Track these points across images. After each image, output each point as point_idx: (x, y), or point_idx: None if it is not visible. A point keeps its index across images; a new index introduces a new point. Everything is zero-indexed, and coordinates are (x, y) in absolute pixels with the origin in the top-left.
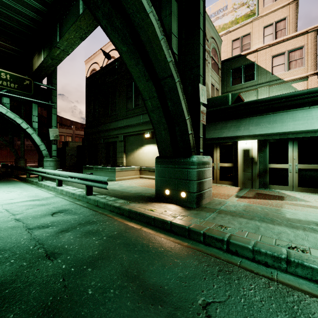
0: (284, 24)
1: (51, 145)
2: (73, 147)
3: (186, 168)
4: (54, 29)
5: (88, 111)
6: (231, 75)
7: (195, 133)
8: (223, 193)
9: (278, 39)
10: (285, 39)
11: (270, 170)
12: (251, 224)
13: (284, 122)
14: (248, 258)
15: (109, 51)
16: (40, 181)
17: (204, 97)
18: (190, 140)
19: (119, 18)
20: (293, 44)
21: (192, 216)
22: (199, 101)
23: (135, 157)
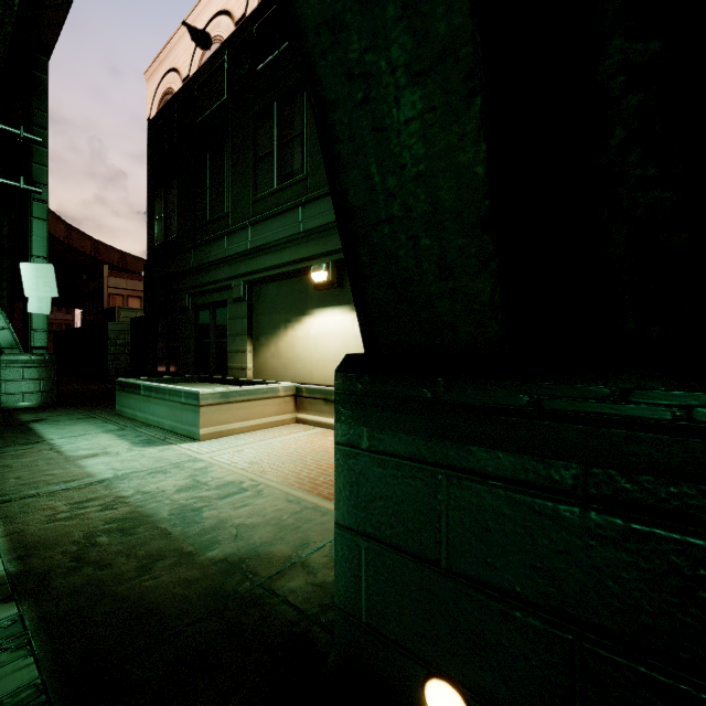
0: None
1: (30, 314)
2: (129, 324)
3: None
4: None
5: (154, 215)
6: None
7: None
8: None
9: None
10: None
11: None
12: None
13: None
14: None
15: (205, 23)
16: None
17: None
18: None
19: None
20: None
21: None
22: None
23: (283, 352)
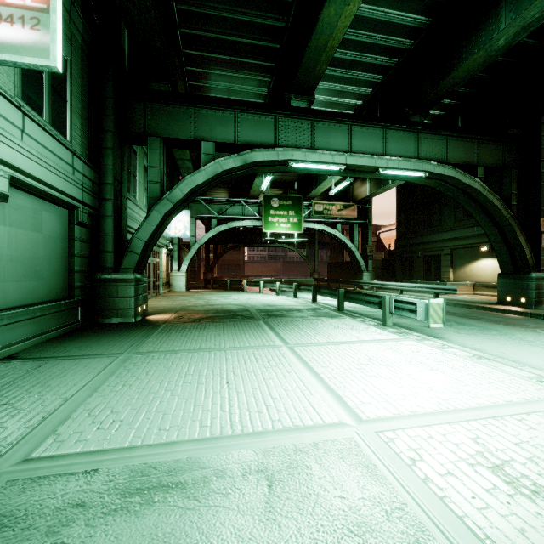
0: None
1: (368, 260)
2: (373, 260)
3: (525, 281)
4: None
5: (400, 221)
6: None
7: (534, 256)
8: None
9: None
10: None
11: None
12: None
13: None
14: None
15: None
16: (374, 292)
17: None
18: (528, 262)
19: (473, 201)
20: None
21: (526, 310)
22: (540, 231)
23: (467, 272)
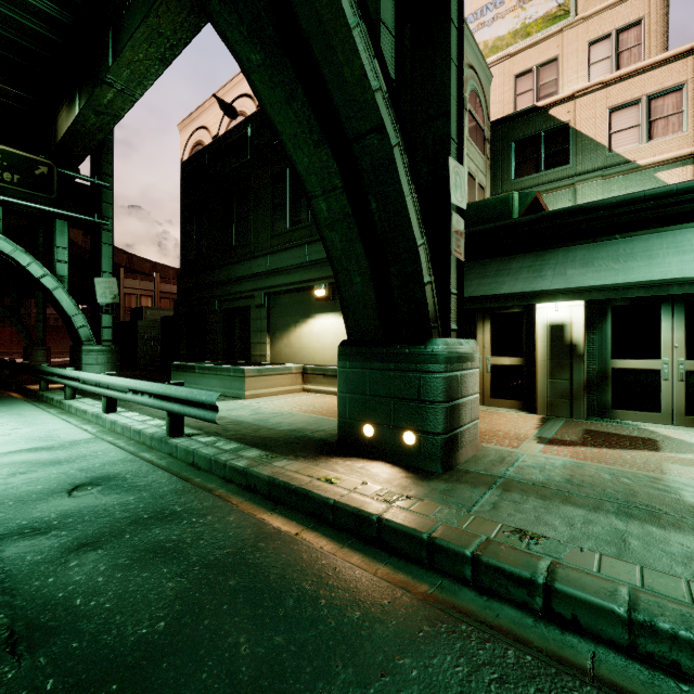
0: (637, 34)
1: (101, 315)
2: (155, 321)
3: (417, 370)
4: (103, 43)
5: (186, 237)
6: (514, 154)
7: (438, 282)
8: (505, 431)
9: (625, 68)
10: (641, 70)
11: (615, 375)
12: (599, 525)
13: (656, 258)
14: (613, 642)
15: (232, 100)
16: (69, 400)
17: (460, 193)
18: (426, 300)
19: None
20: (659, 81)
21: (436, 501)
22: (449, 201)
23: (293, 344)
